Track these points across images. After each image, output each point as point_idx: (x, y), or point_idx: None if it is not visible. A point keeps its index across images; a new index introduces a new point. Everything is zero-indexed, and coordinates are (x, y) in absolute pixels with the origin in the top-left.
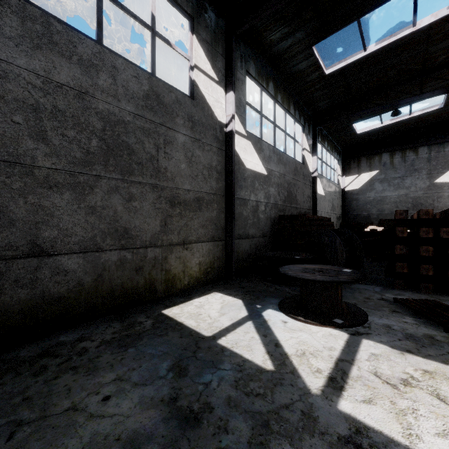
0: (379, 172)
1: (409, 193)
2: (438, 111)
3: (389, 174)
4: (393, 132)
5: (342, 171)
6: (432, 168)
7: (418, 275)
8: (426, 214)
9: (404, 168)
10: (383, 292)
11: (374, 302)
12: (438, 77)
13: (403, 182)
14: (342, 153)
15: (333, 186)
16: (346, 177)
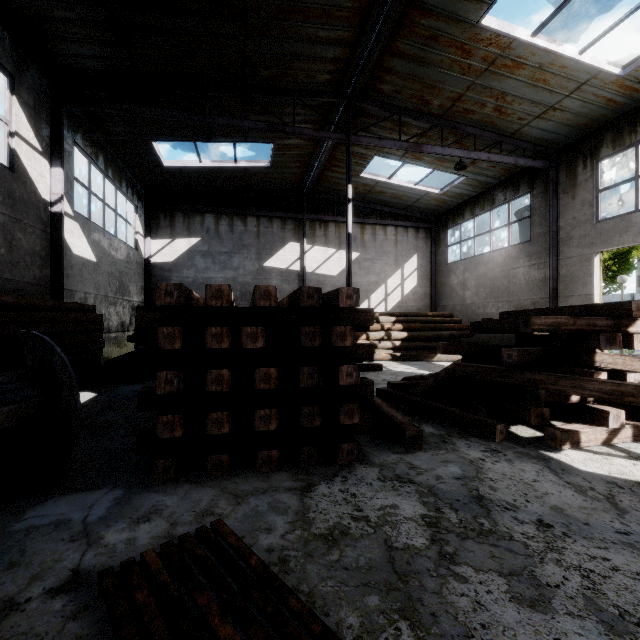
0: (202, 241)
1: (237, 276)
2: (266, 172)
3: (215, 246)
4: (218, 185)
5: (146, 228)
6: (261, 246)
7: (206, 435)
8: (219, 295)
9: (232, 241)
10: (109, 519)
11: (9, 634)
12: (262, 110)
13: (230, 260)
14: (146, 197)
15: (123, 249)
16: (153, 239)
